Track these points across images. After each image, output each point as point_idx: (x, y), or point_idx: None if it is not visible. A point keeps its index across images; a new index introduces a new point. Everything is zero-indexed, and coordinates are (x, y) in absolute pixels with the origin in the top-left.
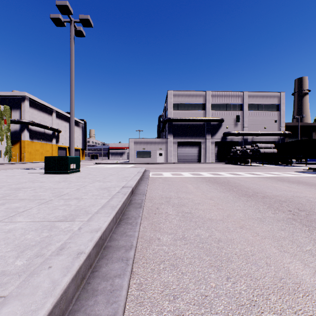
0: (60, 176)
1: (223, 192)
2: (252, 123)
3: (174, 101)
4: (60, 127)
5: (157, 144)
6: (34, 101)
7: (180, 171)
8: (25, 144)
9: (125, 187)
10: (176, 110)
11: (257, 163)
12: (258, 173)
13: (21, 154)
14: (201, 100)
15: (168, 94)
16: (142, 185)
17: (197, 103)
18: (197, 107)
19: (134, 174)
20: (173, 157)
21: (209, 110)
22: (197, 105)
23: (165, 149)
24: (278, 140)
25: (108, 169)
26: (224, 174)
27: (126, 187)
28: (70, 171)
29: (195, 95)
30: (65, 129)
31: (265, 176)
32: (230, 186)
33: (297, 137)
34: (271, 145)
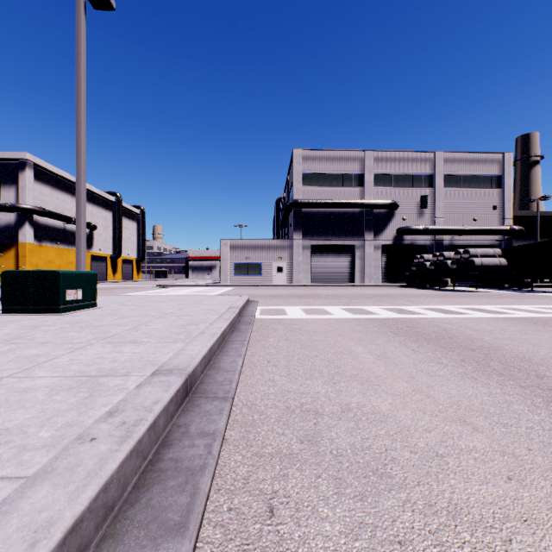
0: (31, 320)
1: (474, 380)
2: (451, 211)
3: (304, 170)
4: (96, 219)
5: (274, 251)
6: (44, 171)
7: (322, 302)
8: (26, 250)
9: (161, 373)
10: (309, 187)
11: (462, 286)
12: (492, 308)
13: (18, 268)
14: (356, 167)
15: (293, 156)
16: (232, 349)
17: (349, 173)
18: (348, 181)
19: (217, 312)
20: (303, 274)
21: (370, 187)
22: (349, 178)
23: (288, 259)
24: (499, 243)
25: (168, 299)
26: (421, 311)
27: (165, 373)
28: (67, 307)
29: (344, 158)
30: (106, 222)
31: (515, 315)
32: (468, 350)
33: (530, 238)
34: (495, 251)
